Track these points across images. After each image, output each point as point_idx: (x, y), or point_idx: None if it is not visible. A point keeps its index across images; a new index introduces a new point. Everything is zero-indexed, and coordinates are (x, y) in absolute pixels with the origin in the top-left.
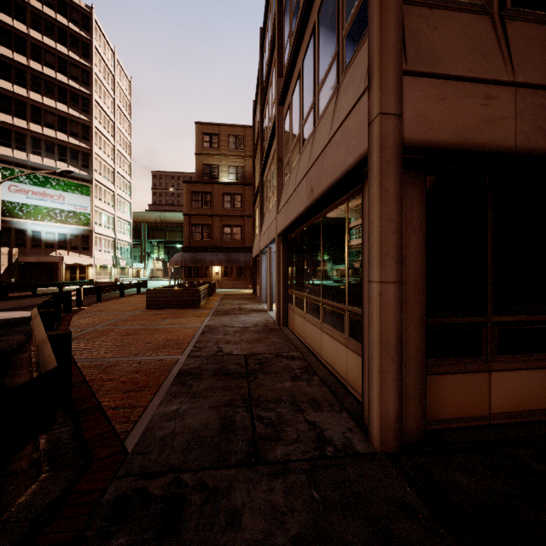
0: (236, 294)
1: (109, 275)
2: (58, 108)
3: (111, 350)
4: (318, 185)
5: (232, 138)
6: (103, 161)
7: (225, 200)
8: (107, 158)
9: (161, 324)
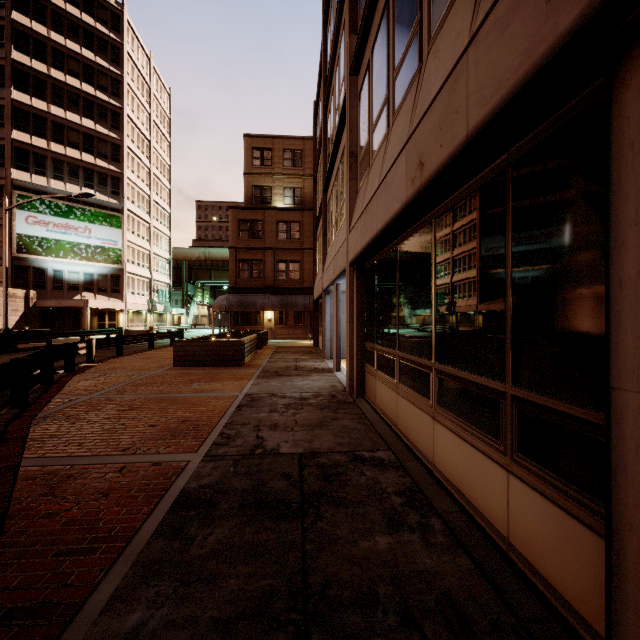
0: (293, 347)
1: (144, 323)
2: (83, 125)
3: (90, 439)
4: (439, 146)
5: (288, 153)
6: (137, 187)
7: (280, 230)
8: (141, 183)
9: (184, 391)
